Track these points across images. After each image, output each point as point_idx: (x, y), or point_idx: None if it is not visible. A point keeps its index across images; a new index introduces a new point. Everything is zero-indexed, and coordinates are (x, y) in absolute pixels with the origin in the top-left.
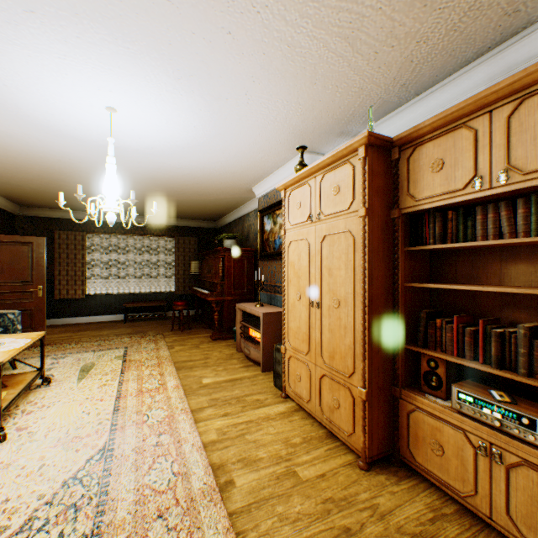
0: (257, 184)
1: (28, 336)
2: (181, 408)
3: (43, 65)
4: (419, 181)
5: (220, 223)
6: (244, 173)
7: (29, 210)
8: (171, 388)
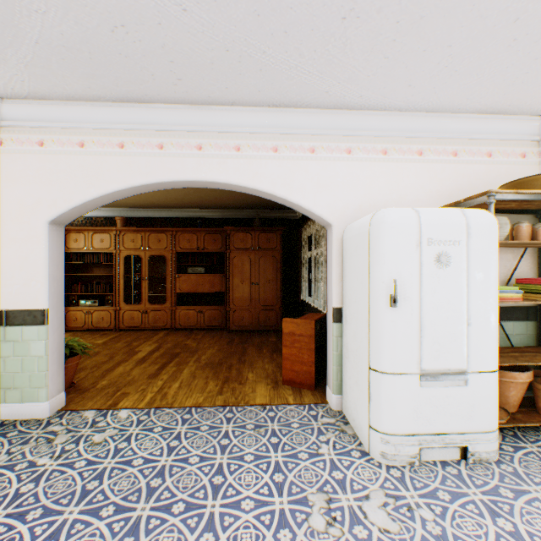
0: None
1: None
2: None
3: None
4: (71, 243)
5: None
6: None
7: None
8: None
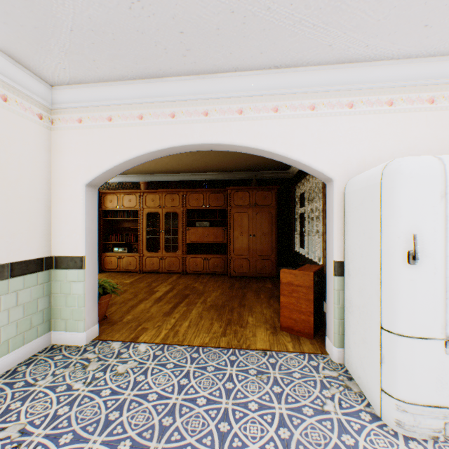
0: None
1: None
2: None
3: None
4: (107, 203)
5: None
6: None
7: None
8: None
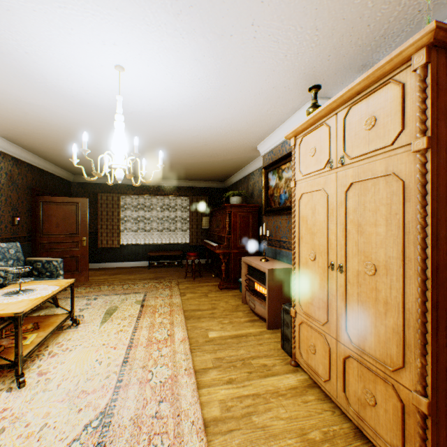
0: (262, 141)
1: (58, 283)
2: (185, 368)
3: (49, 21)
4: None
5: (227, 183)
6: (249, 130)
7: (80, 178)
8: (177, 341)
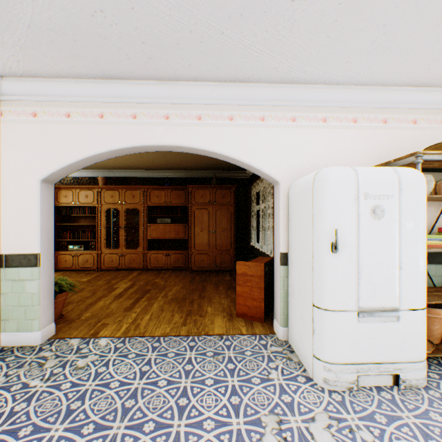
0: None
1: None
2: None
3: None
4: (61, 199)
5: None
6: None
7: None
8: None
